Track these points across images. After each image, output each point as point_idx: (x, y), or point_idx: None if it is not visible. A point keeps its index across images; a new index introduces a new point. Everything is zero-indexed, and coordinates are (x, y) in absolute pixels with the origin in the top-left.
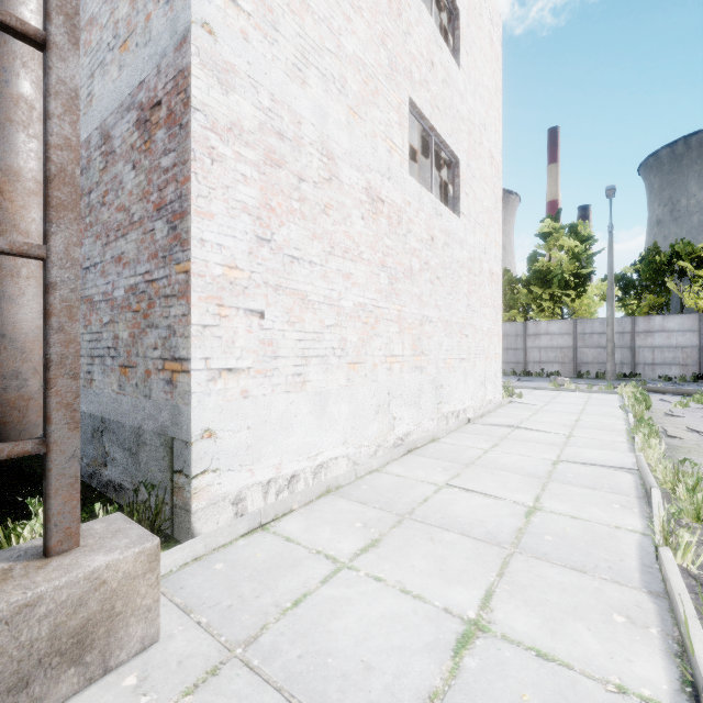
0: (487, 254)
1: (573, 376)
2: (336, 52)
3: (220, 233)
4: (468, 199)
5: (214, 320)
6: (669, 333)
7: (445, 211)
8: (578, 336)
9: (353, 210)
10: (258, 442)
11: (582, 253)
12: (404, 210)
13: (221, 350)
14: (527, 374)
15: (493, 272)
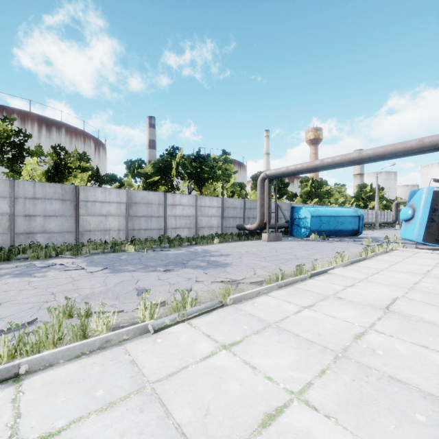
0: None
1: None
2: None
3: None
4: None
5: None
6: None
7: None
8: None
9: None
10: None
11: None
12: None
13: None
14: None
15: None
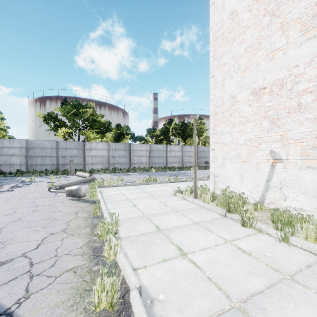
0: None
1: None
2: None
3: None
4: None
5: None
6: None
7: None
8: None
9: None
10: None
11: None
12: None
13: None
14: None
15: None
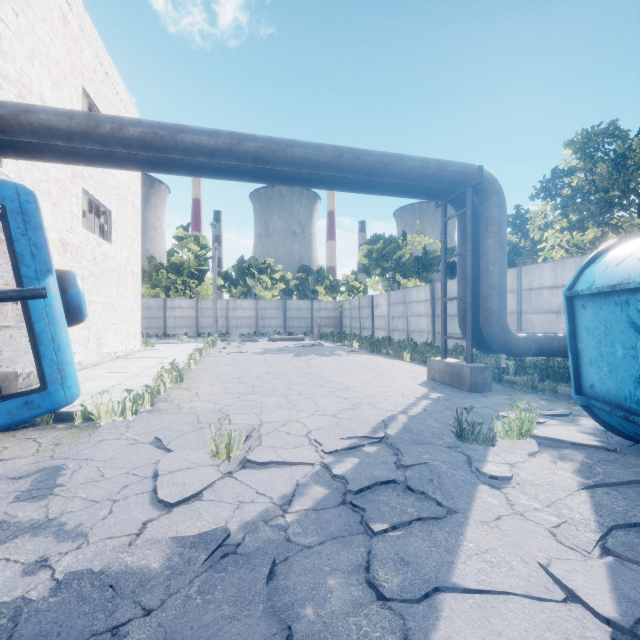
0: (130, 262)
1: (196, 335)
2: (47, 179)
3: (3, 271)
4: (118, 232)
5: (1, 306)
6: (244, 309)
7: (103, 242)
8: (199, 310)
9: (54, 252)
10: (16, 357)
11: (202, 256)
12: (80, 246)
13: (3, 318)
14: (166, 335)
15: (135, 272)
